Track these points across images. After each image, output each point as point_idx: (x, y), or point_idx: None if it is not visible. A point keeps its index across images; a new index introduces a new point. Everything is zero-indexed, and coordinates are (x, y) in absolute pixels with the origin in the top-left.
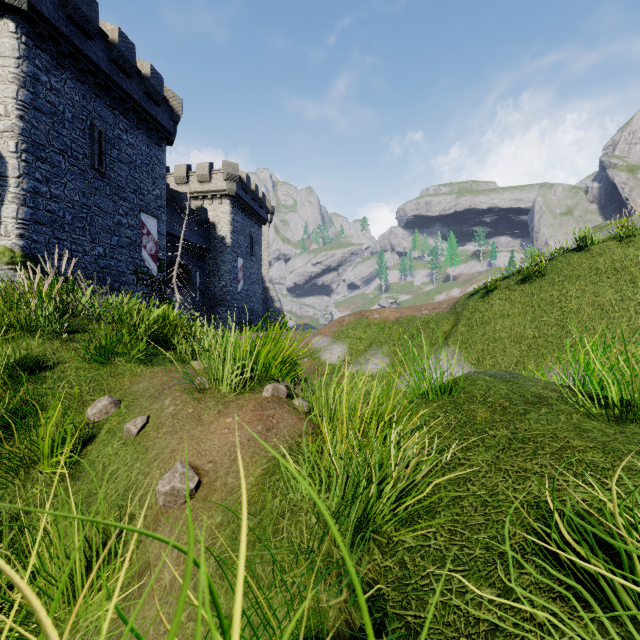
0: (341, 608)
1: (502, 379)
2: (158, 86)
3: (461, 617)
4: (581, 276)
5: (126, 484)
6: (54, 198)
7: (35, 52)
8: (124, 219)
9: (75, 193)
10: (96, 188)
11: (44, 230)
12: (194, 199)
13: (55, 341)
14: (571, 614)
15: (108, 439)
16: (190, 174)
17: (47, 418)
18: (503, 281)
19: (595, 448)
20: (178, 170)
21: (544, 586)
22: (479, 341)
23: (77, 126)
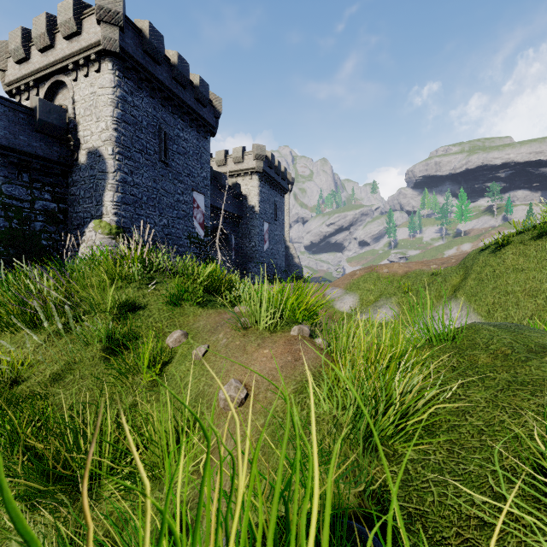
0: (355, 495)
1: (506, 329)
2: (205, 92)
3: (454, 513)
4: None
5: (196, 391)
6: (136, 185)
7: (124, 81)
8: (181, 197)
9: (149, 180)
10: (162, 175)
11: (129, 209)
12: (230, 177)
13: (144, 290)
14: None
15: (182, 360)
16: (227, 157)
17: (142, 343)
18: (517, 236)
19: None
20: (218, 155)
21: (530, 498)
22: (489, 294)
23: (150, 131)
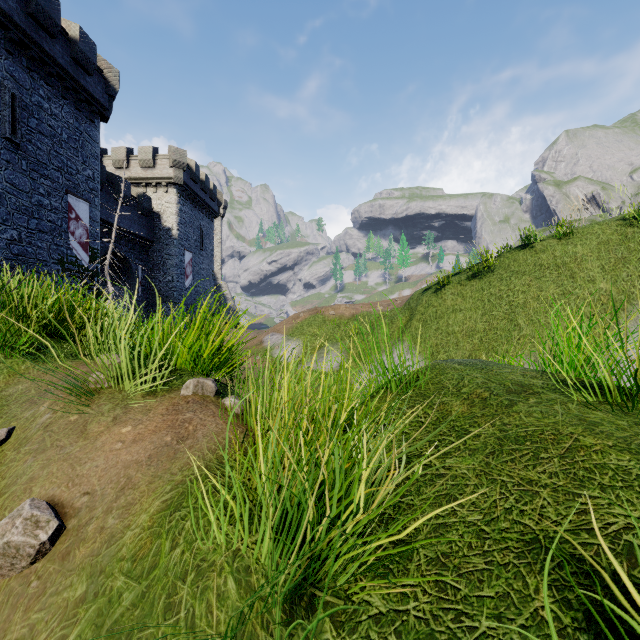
0: None
1: (474, 367)
2: (89, 52)
3: None
4: (526, 272)
5: None
6: None
7: None
8: (46, 200)
9: None
10: (8, 161)
11: None
12: (136, 186)
13: None
14: None
15: None
16: (131, 158)
17: None
18: (455, 277)
19: (617, 447)
20: (117, 153)
21: None
22: (433, 335)
23: None
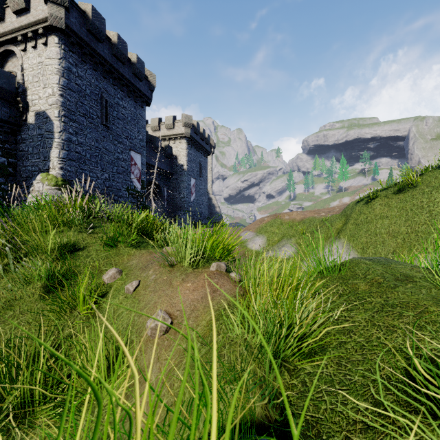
0: (262, 407)
1: (378, 263)
2: (141, 68)
3: (343, 419)
4: None
5: (127, 322)
6: (80, 144)
7: (69, 54)
8: (120, 155)
9: (92, 140)
10: (104, 136)
11: (74, 164)
12: (163, 140)
13: (84, 233)
14: (422, 422)
15: (116, 294)
16: (161, 124)
17: (81, 280)
18: (383, 191)
19: None
20: (153, 122)
21: (403, 403)
22: (364, 235)
23: (93, 98)
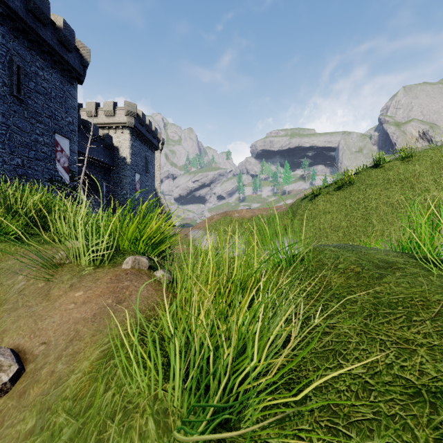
0: None
1: (346, 249)
2: (70, 36)
3: None
4: (378, 184)
5: None
6: None
7: None
8: (40, 138)
9: None
10: (15, 111)
11: None
12: (102, 128)
13: None
14: None
15: None
16: (98, 109)
17: None
18: (325, 189)
19: None
20: (89, 106)
21: None
22: (309, 230)
23: None
